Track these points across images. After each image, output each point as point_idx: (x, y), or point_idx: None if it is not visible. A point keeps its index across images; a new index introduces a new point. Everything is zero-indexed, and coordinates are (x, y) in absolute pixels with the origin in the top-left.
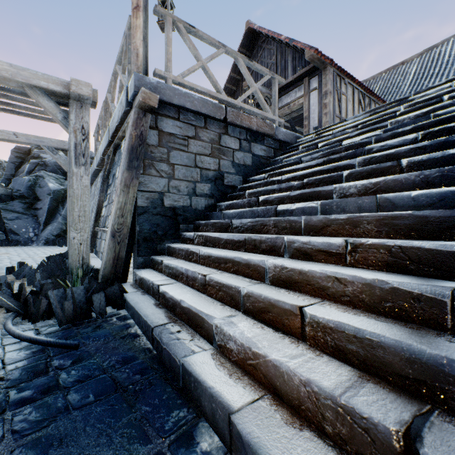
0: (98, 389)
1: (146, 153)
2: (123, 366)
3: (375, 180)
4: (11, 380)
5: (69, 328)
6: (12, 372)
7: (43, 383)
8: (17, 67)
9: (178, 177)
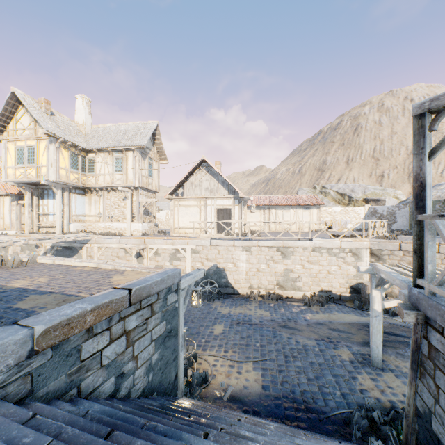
0: (290, 416)
1: (421, 360)
2: (297, 425)
3: (235, 428)
4: (309, 405)
5: (345, 425)
6: (314, 406)
7: (302, 409)
8: (400, 281)
9: (442, 405)
